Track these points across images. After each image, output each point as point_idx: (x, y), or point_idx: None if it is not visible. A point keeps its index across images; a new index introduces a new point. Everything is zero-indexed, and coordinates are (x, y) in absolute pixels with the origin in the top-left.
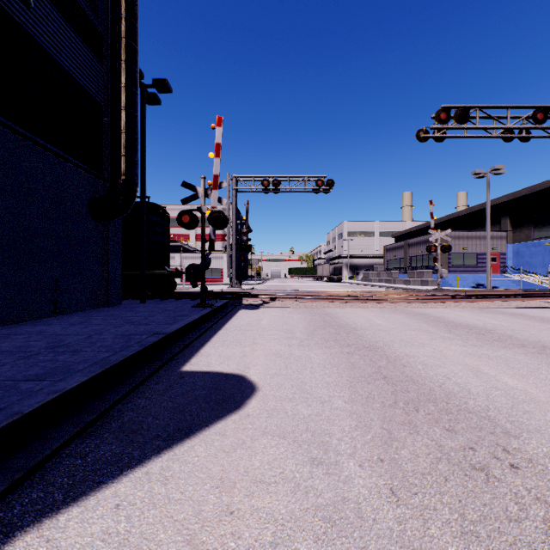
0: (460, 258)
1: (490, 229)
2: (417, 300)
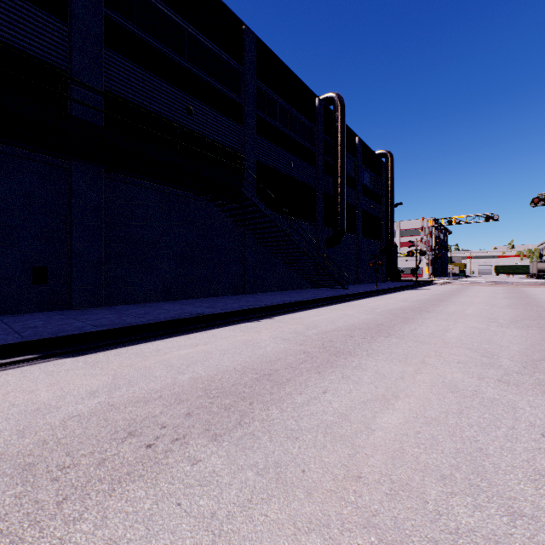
0: None
1: None
2: (532, 284)
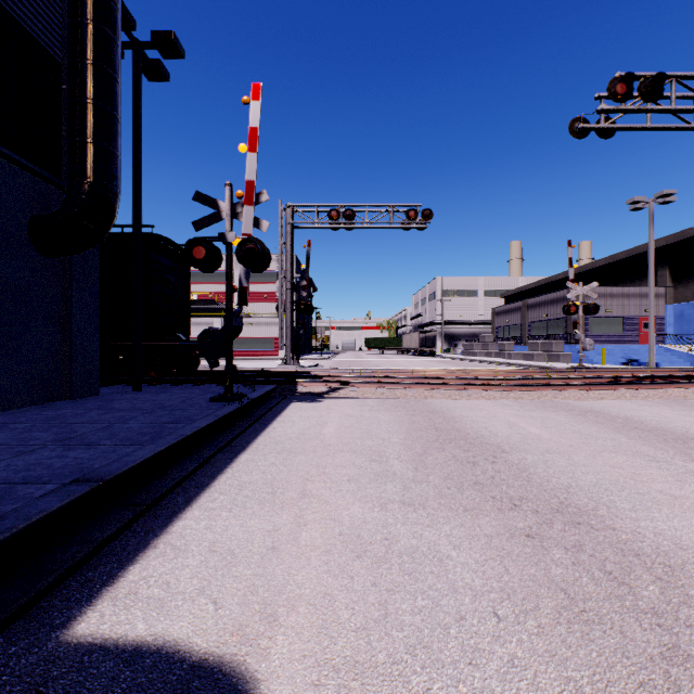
0: (601, 323)
1: (640, 285)
2: (569, 386)
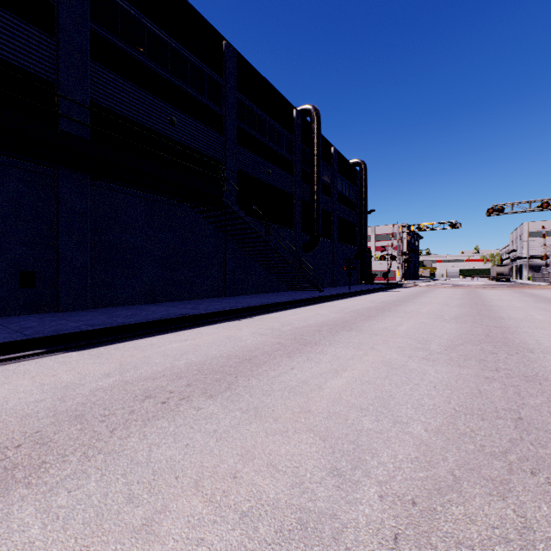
0: None
1: None
2: (488, 287)
